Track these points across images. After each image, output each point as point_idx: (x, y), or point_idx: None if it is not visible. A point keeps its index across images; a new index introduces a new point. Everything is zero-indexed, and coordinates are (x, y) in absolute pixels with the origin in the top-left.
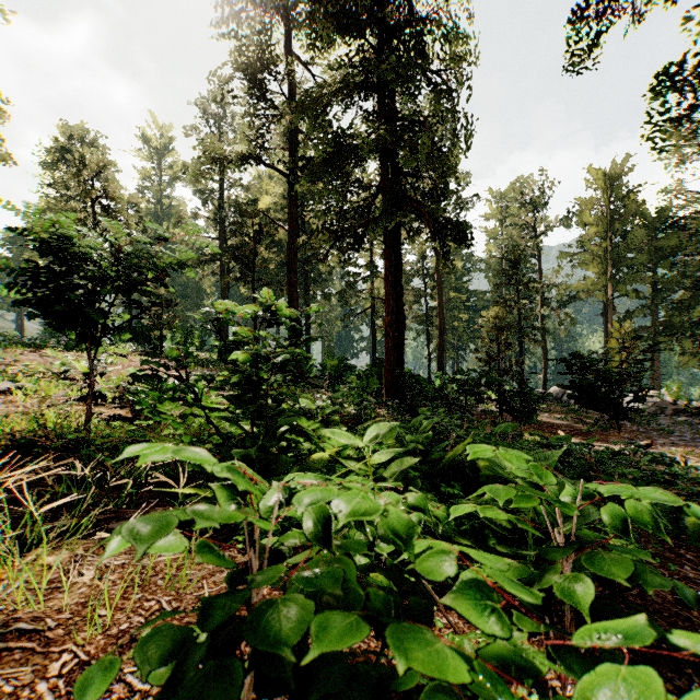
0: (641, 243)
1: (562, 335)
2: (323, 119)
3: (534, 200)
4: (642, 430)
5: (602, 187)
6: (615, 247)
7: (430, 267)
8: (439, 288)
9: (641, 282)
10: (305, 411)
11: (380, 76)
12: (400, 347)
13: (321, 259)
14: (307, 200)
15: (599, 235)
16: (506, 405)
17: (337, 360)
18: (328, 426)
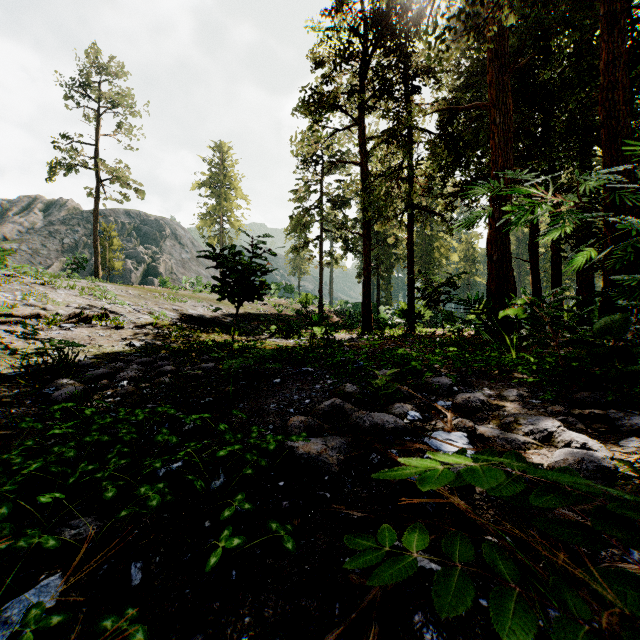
0: None
1: None
2: None
3: None
4: None
5: None
6: None
7: None
8: None
9: None
10: None
11: None
12: None
13: None
14: None
15: None
16: None
17: None
18: None
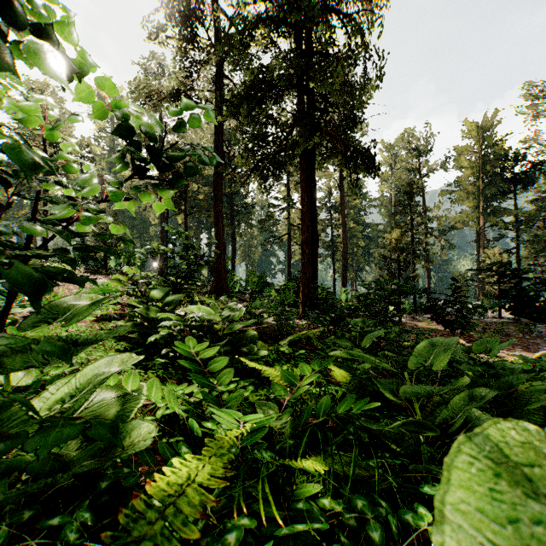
0: (508, 182)
1: (443, 257)
2: (244, 48)
3: (420, 147)
4: (528, 337)
5: (475, 137)
6: (486, 186)
7: (335, 202)
8: (343, 218)
9: (508, 214)
10: (202, 325)
11: (297, 5)
12: (314, 264)
13: (242, 184)
14: (233, 144)
15: (474, 176)
16: (437, 315)
17: (258, 277)
18: (239, 346)
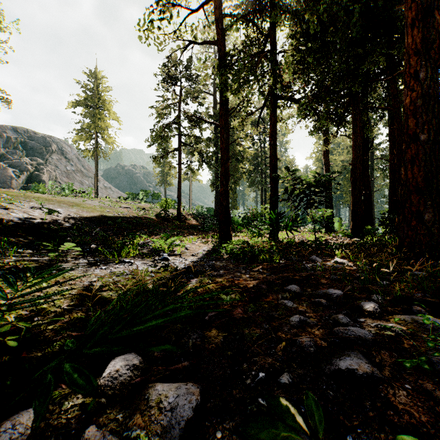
0: None
1: None
2: None
3: None
4: None
5: None
6: None
7: None
8: None
9: None
10: None
11: None
12: None
13: None
14: None
15: None
16: None
17: None
18: None
